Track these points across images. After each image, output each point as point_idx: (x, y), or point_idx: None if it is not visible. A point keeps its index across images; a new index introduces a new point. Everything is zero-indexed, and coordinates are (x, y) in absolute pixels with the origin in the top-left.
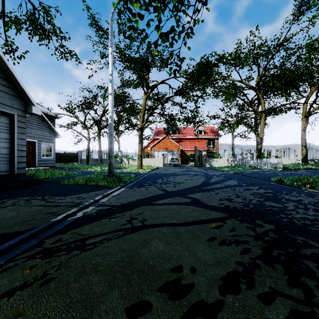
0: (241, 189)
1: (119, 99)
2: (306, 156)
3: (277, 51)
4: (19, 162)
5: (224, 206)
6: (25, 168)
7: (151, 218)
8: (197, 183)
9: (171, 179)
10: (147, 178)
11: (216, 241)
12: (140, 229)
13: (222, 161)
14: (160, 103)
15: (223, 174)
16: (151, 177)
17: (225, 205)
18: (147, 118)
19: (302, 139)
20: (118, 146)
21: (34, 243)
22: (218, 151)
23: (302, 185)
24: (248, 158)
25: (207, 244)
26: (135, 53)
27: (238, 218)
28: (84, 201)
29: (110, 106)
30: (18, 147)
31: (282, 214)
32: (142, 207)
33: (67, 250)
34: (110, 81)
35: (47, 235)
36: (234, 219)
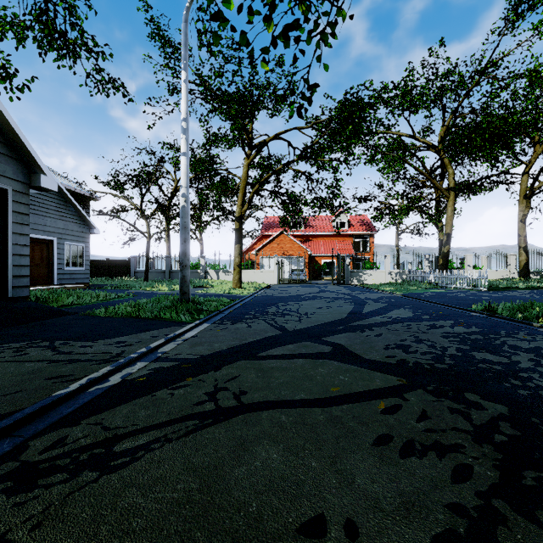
0: (422, 326)
1: (202, 166)
2: (526, 266)
3: (477, 82)
4: (16, 276)
5: (395, 360)
6: (27, 288)
7: (256, 388)
8: (339, 314)
9: (293, 307)
10: (250, 304)
11: (394, 447)
12: (233, 413)
13: (380, 274)
14: (273, 173)
15: (384, 297)
16: (256, 302)
17: (397, 358)
18: (250, 200)
19: (519, 236)
20: (201, 248)
21: (4, 450)
22: (372, 257)
23: (533, 319)
24: (425, 269)
25: (374, 455)
26: (228, 84)
27: (428, 388)
28: (130, 350)
29: (184, 176)
30: (15, 249)
31: (513, 379)
32: (239, 364)
33: (69, 469)
34: (184, 131)
35: (39, 428)
36: (421, 391)
